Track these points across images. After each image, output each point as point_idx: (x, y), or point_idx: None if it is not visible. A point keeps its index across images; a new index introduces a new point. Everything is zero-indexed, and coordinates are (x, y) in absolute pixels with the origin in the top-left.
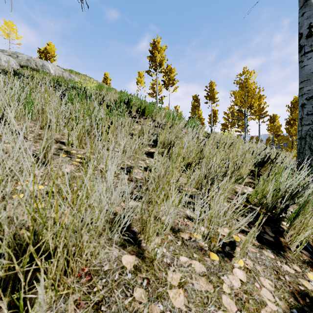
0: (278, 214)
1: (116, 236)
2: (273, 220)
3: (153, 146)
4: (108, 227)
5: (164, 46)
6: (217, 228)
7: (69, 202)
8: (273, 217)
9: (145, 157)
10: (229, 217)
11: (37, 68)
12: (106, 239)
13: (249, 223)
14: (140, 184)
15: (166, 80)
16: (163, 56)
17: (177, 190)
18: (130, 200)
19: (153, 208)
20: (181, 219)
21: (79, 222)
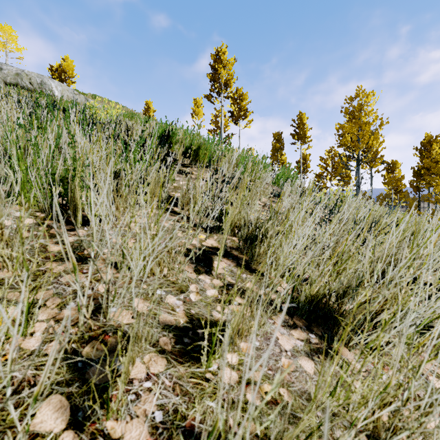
0: None
1: None
2: None
3: (213, 230)
4: None
5: (232, 59)
6: None
7: None
8: None
9: (190, 273)
10: None
11: (33, 87)
12: None
13: None
14: None
15: (234, 110)
16: (231, 74)
17: None
18: None
19: None
20: None
21: None
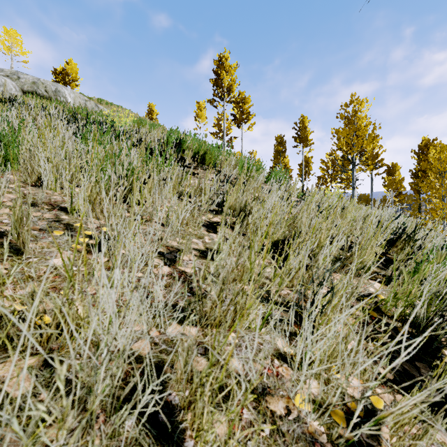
0: (436, 337)
1: (129, 424)
2: (430, 351)
3: (218, 213)
4: (112, 405)
5: (234, 64)
6: (350, 401)
7: (38, 339)
8: (431, 345)
9: (204, 232)
10: (377, 383)
11: (48, 95)
12: (106, 434)
13: (390, 359)
14: (192, 284)
15: (237, 114)
16: (233, 79)
17: (259, 303)
18: (170, 323)
19: (210, 370)
20: (268, 361)
21: (21, 427)
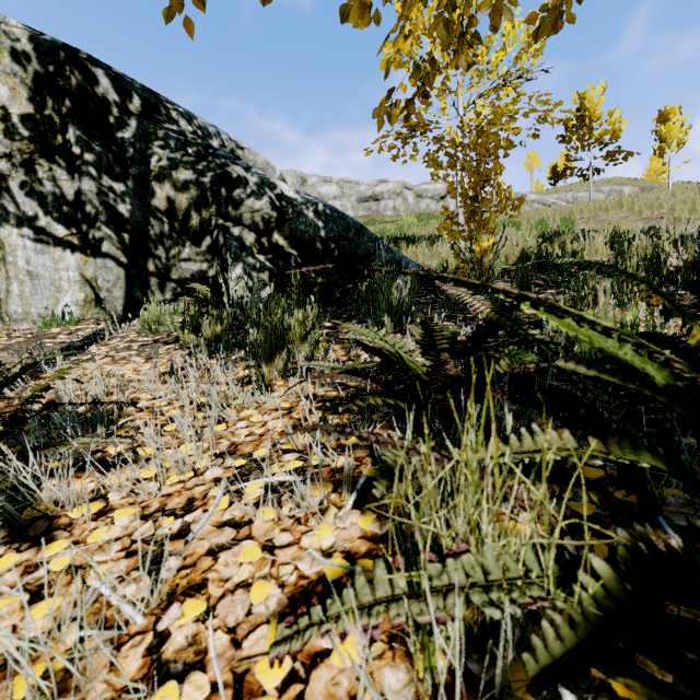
0: None
1: None
2: None
3: None
4: None
5: None
6: None
7: None
8: None
9: None
10: None
11: (616, 194)
12: None
13: None
14: None
15: None
16: None
17: None
18: None
19: None
20: None
21: None
